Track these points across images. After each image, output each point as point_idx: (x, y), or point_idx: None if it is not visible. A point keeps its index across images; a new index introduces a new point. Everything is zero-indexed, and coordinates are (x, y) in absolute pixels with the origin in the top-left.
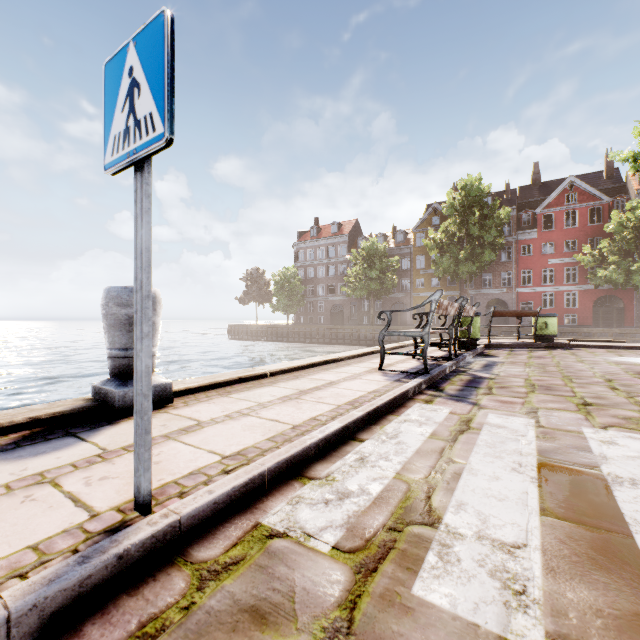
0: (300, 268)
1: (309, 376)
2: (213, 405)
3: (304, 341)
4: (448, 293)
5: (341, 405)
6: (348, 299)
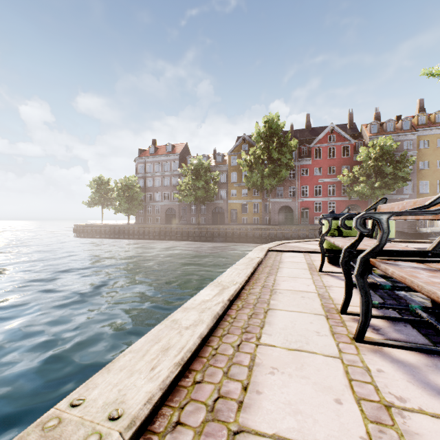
0: (140, 178)
1: None
2: None
3: (143, 238)
4: (253, 201)
5: None
6: (180, 204)
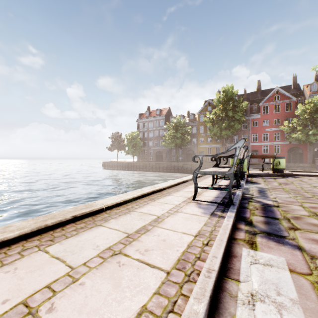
0: (140, 132)
1: (139, 209)
2: (8, 277)
3: (142, 170)
4: (216, 145)
5: (170, 271)
6: (165, 148)
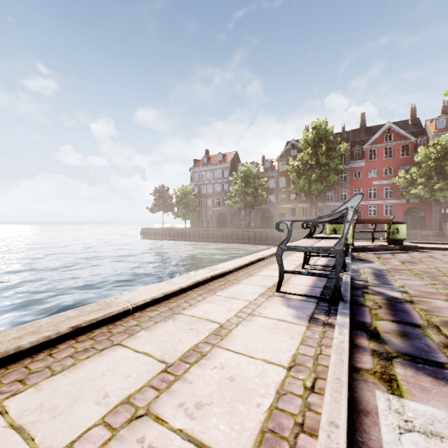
0: (195, 186)
1: (189, 309)
2: None
3: (198, 240)
4: (302, 205)
5: None
6: (230, 209)
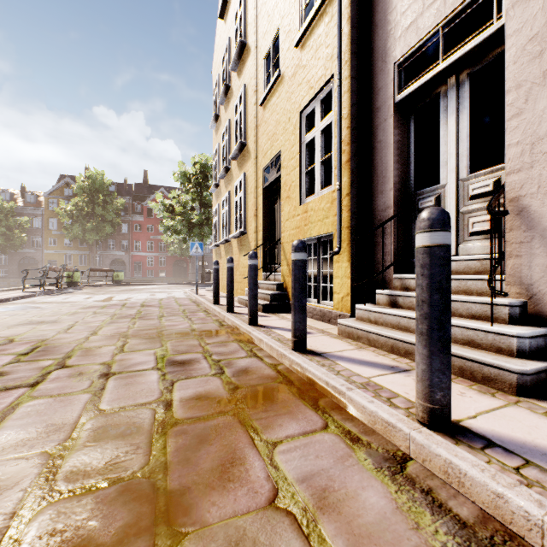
0: None
1: None
2: None
3: None
4: (80, 252)
5: (13, 296)
6: None
